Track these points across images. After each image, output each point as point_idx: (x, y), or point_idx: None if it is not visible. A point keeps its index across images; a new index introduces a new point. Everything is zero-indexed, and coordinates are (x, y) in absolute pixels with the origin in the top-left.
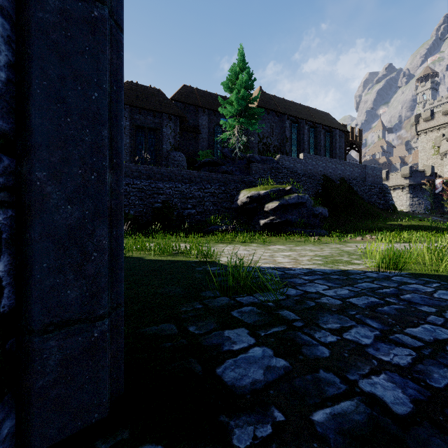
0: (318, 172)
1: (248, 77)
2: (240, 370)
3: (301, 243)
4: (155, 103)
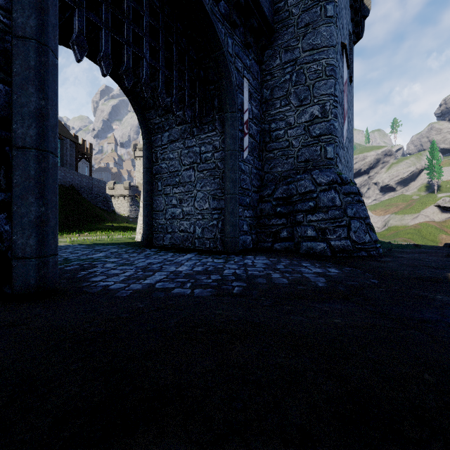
0: None
1: None
2: None
3: None
4: None
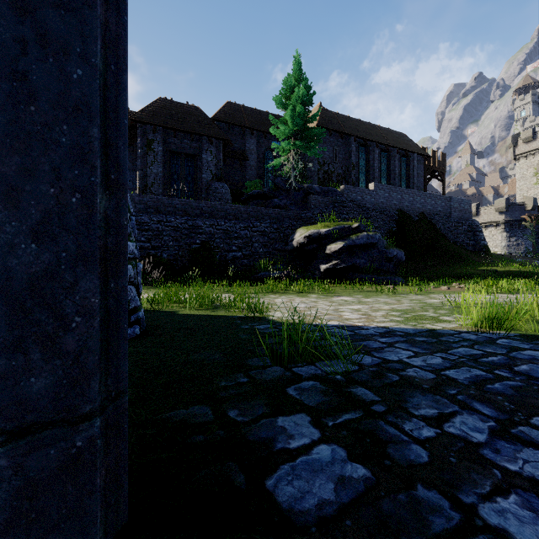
0: (391, 206)
1: (306, 90)
2: (300, 483)
3: (372, 293)
4: (192, 123)
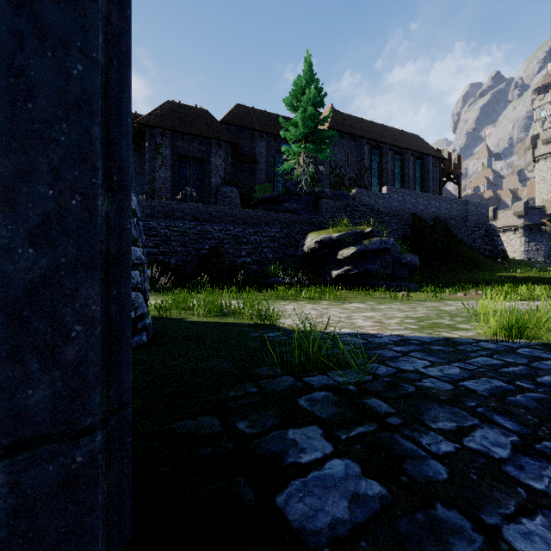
0: (405, 210)
1: (317, 91)
2: (312, 500)
3: (385, 300)
4: (201, 126)
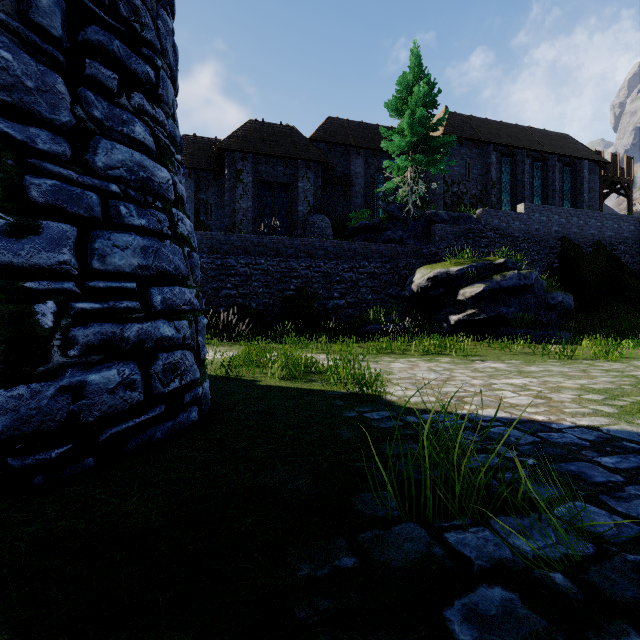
0: (551, 234)
1: (429, 88)
2: None
3: (533, 357)
4: (287, 146)
